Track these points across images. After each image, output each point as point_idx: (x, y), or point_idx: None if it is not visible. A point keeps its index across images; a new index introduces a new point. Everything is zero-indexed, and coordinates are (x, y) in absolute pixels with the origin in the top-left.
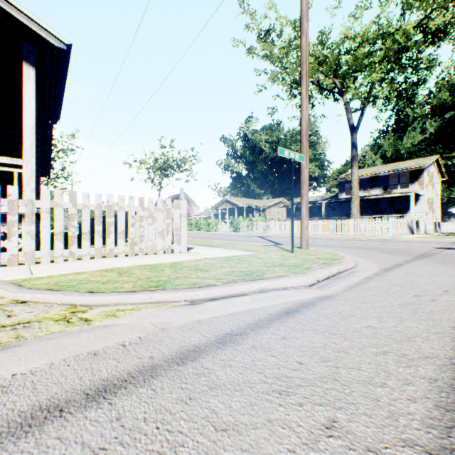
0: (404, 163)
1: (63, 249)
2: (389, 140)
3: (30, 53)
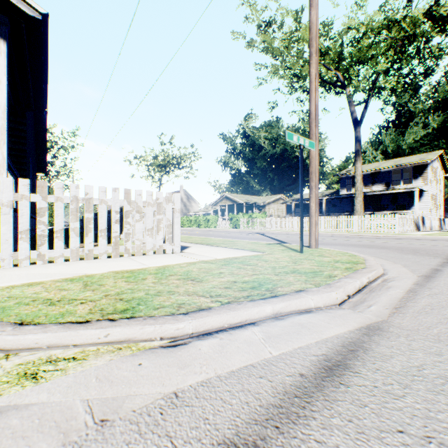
0: (407, 159)
1: (30, 251)
2: (391, 135)
3: (0, 24)
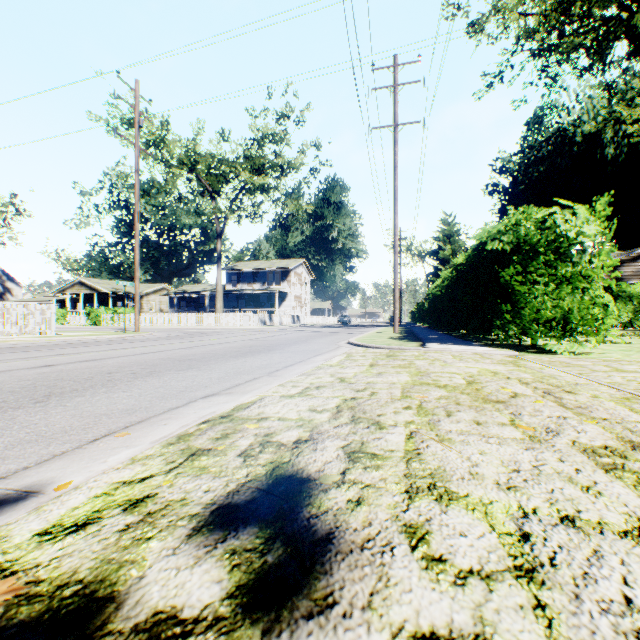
0: (281, 263)
1: None
2: (278, 235)
3: None
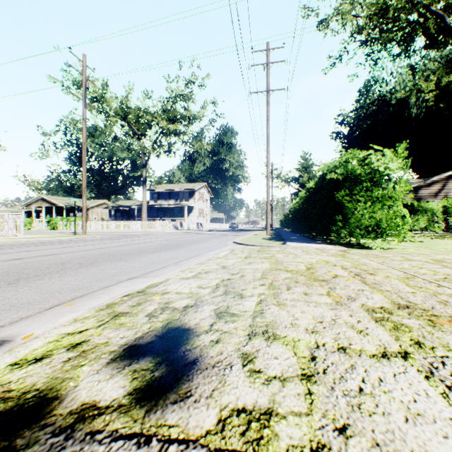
0: (189, 185)
1: None
2: (187, 166)
3: None
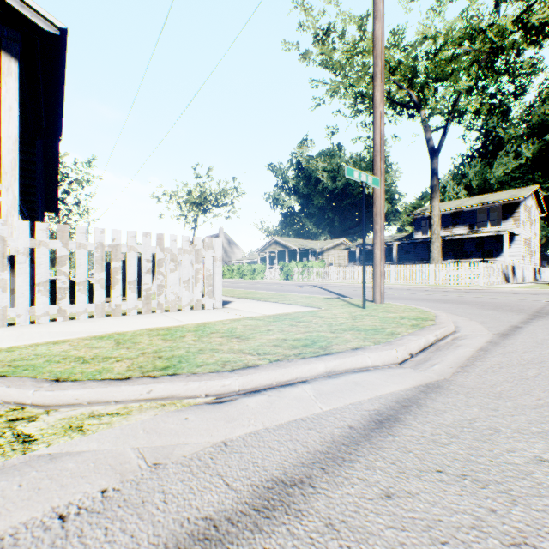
0: (495, 195)
1: (49, 305)
2: (476, 167)
3: (11, 41)
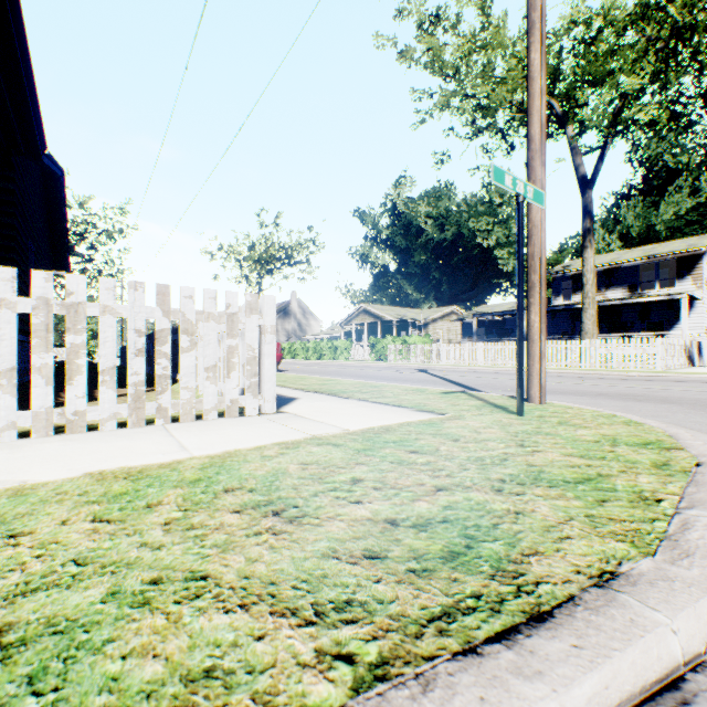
0: (666, 246)
1: None
2: (636, 208)
3: None
